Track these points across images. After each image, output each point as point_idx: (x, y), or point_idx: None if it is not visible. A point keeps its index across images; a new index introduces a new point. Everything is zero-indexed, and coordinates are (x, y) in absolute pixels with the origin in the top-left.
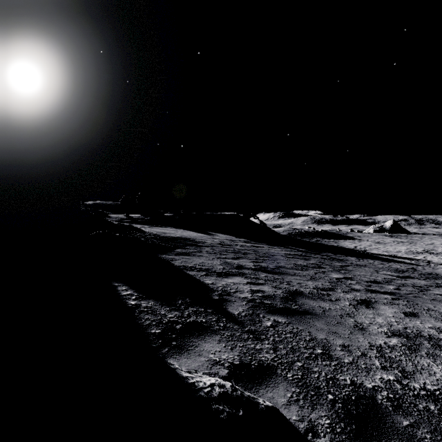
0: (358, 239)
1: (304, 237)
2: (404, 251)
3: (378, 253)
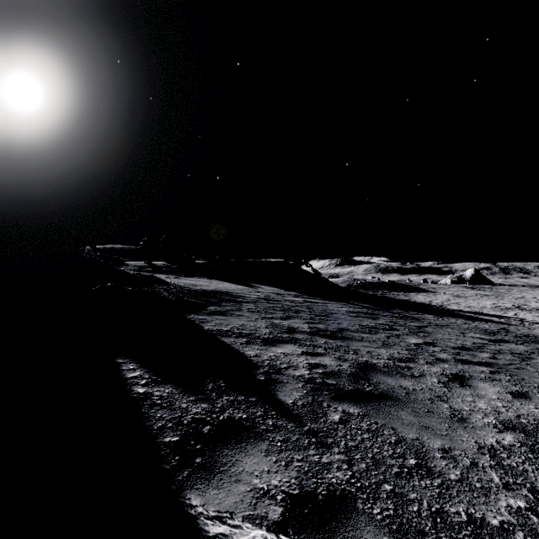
0: (432, 292)
1: (367, 290)
2: (490, 307)
3: (458, 310)
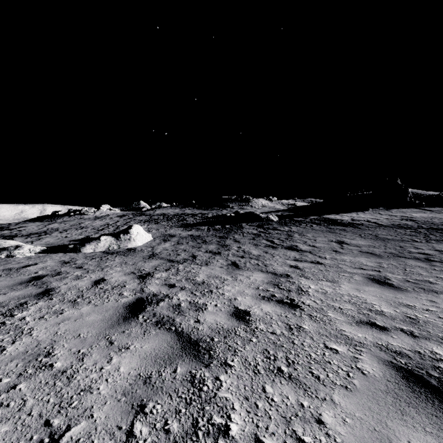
0: None
1: None
2: None
3: None
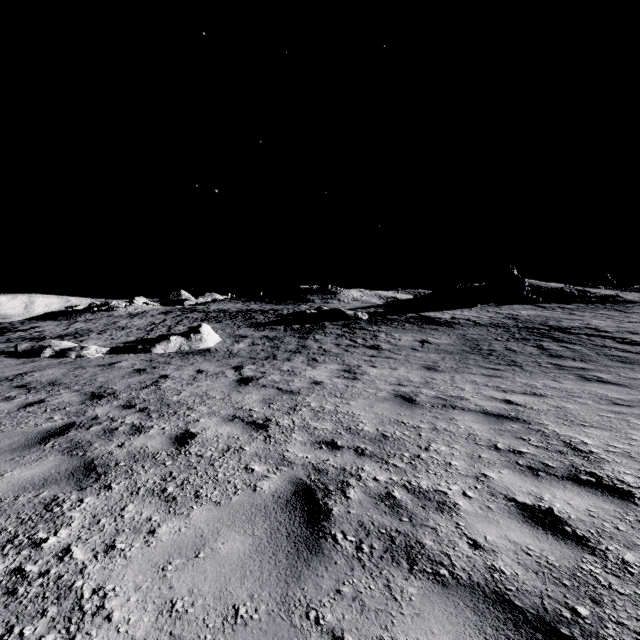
0: None
1: None
2: None
3: None
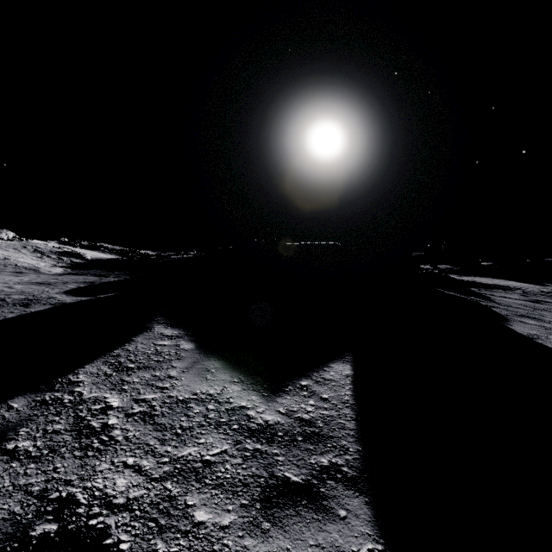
0: None
1: None
2: None
3: None
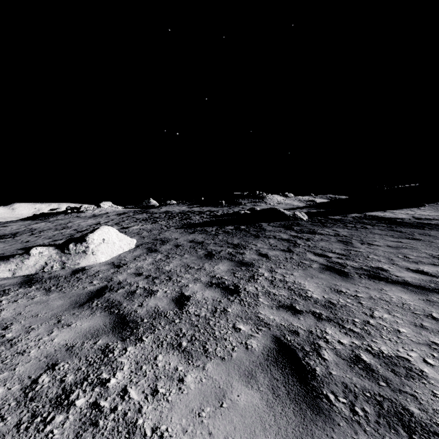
0: None
1: None
2: None
3: None
